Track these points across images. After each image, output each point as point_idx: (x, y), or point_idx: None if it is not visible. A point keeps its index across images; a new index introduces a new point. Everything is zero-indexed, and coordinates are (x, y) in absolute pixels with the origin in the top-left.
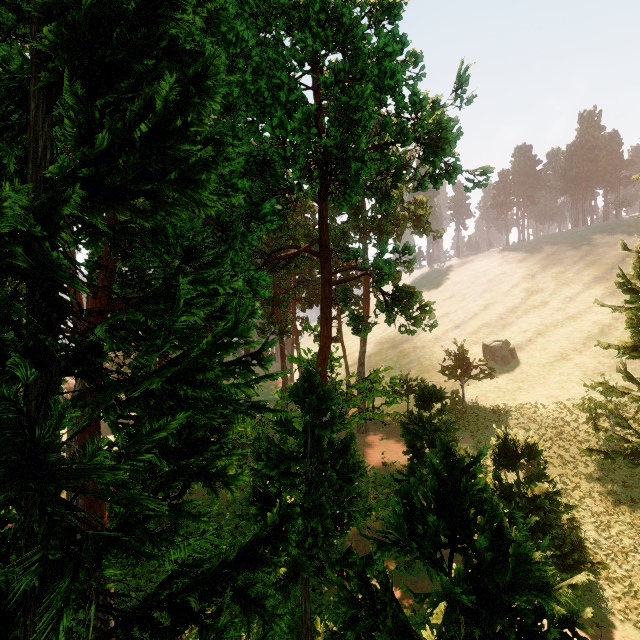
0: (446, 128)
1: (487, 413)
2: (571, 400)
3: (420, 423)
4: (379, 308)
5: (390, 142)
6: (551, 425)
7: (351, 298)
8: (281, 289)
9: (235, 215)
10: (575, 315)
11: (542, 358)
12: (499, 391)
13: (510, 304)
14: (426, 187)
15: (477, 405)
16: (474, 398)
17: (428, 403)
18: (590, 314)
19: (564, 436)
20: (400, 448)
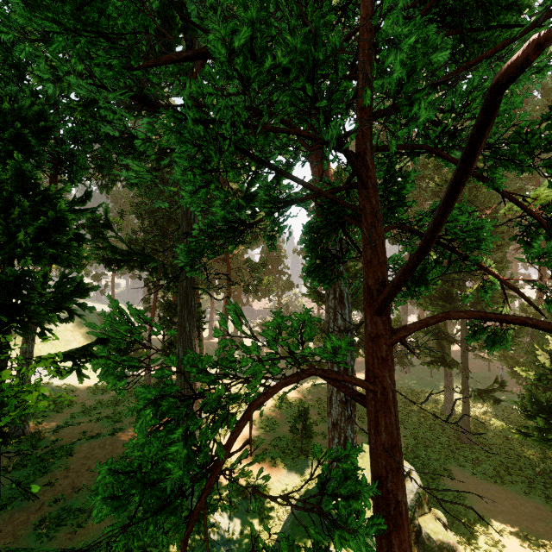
0: None
1: None
2: None
3: None
4: None
5: None
6: None
7: None
8: None
9: None
10: None
11: None
12: None
13: None
14: None
15: None
16: None
17: None
18: None
19: None
20: None
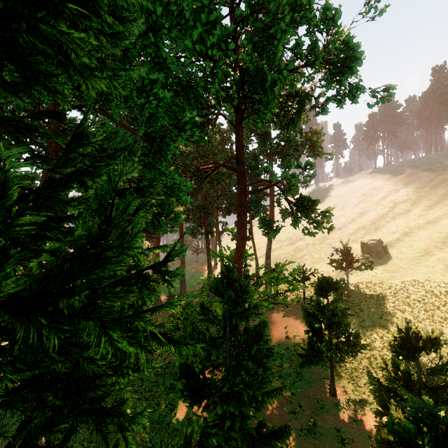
0: (353, 48)
1: (367, 297)
2: (438, 288)
3: (319, 308)
4: (286, 214)
5: (299, 66)
6: (423, 308)
7: (262, 206)
8: (207, 201)
9: (158, 125)
10: (434, 220)
11: (409, 253)
12: (376, 279)
13: (380, 212)
14: (326, 111)
15: (359, 290)
16: (356, 284)
17: (326, 292)
18: (446, 219)
19: (435, 318)
20: (299, 324)
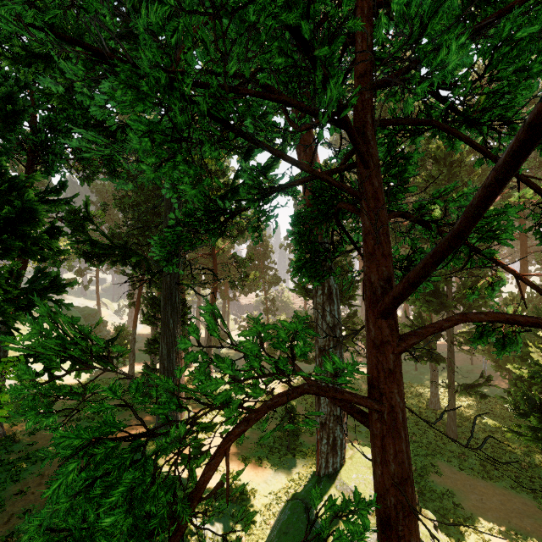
0: None
1: None
2: None
3: None
4: None
5: None
6: None
7: None
8: None
9: None
10: None
11: None
12: None
13: None
14: None
15: None
16: None
17: None
18: None
19: None
20: None
